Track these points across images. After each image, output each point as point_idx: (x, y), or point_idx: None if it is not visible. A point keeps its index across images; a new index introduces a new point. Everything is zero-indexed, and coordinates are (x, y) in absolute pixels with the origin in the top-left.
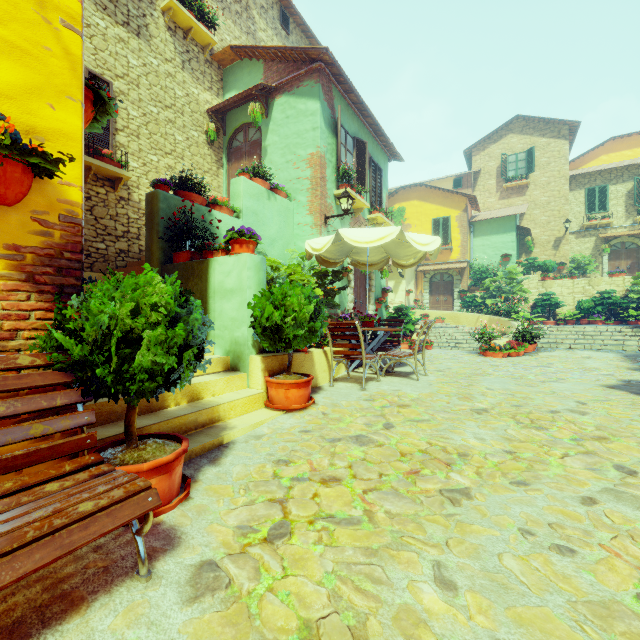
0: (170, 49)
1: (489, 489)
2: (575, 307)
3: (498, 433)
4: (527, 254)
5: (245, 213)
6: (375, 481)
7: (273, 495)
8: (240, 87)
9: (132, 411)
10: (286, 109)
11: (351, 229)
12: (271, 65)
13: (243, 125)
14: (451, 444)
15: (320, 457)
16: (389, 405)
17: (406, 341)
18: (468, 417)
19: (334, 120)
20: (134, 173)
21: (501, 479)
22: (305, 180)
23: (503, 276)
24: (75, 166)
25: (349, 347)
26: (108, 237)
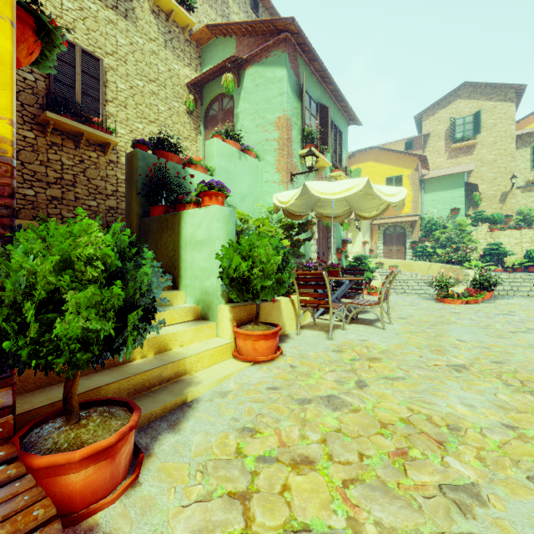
0: (154, 30)
1: (504, 488)
2: (523, 256)
3: (487, 398)
4: (474, 208)
5: (218, 171)
6: (356, 466)
7: (234, 485)
8: (215, 62)
9: (71, 381)
10: (256, 78)
11: (317, 182)
12: (242, 40)
13: (218, 96)
14: (436, 412)
15: (289, 425)
16: (359, 358)
17: (365, 287)
18: (447, 375)
19: (299, 86)
20: (122, 139)
21: (514, 471)
22: (273, 141)
23: (453, 228)
24: (2, 94)
25: (316, 296)
26: (99, 196)
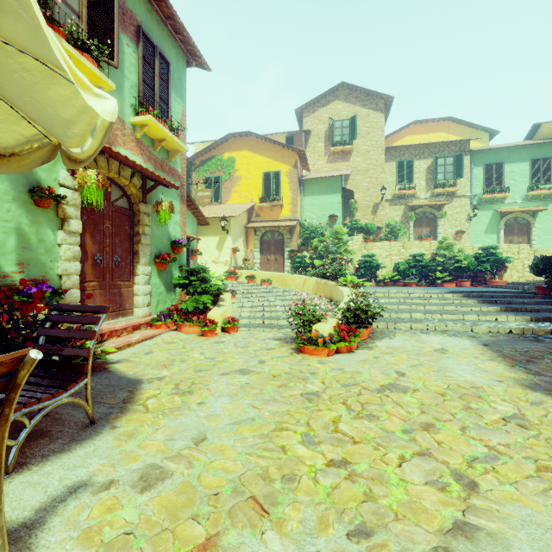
0: None
1: None
2: (393, 269)
3: None
4: (351, 217)
5: None
6: None
7: None
8: None
9: None
10: None
11: None
12: None
13: None
14: None
15: None
16: None
17: (197, 322)
18: None
19: None
20: None
21: None
22: None
23: (330, 236)
24: None
25: None
26: None
